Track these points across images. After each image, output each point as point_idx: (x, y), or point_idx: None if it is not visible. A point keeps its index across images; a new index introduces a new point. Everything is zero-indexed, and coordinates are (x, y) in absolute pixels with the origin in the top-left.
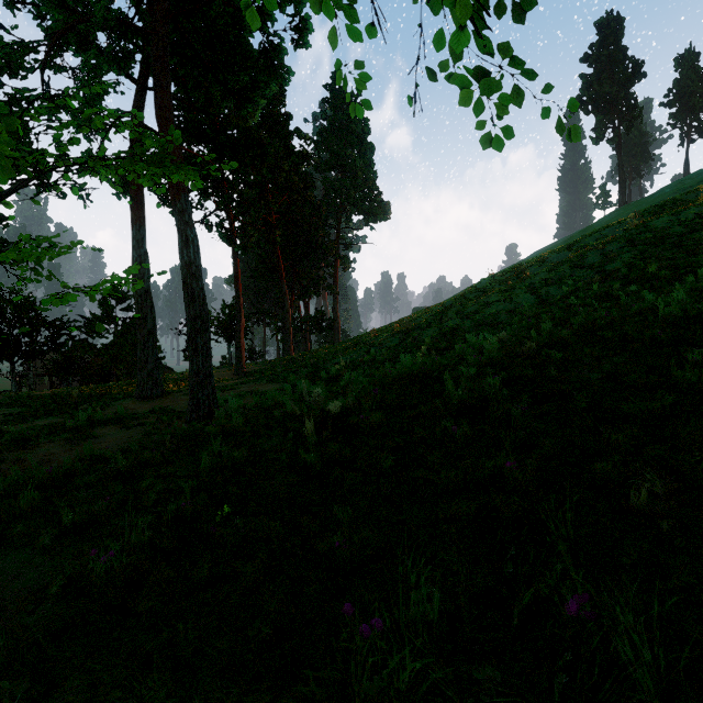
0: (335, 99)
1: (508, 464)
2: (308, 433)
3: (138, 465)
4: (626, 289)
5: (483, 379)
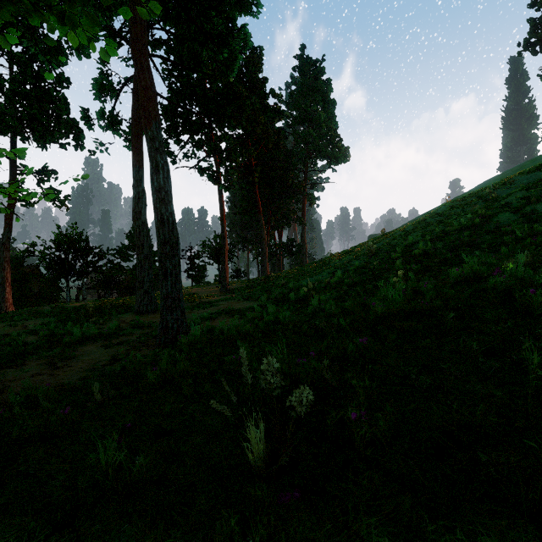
0: (303, 66)
1: None
2: (249, 445)
3: (38, 433)
4: None
5: None
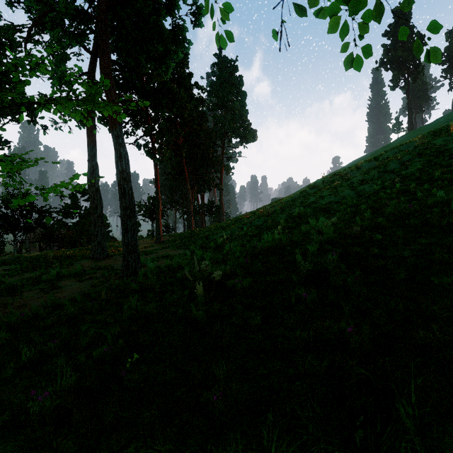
0: (221, 63)
1: (349, 329)
2: (198, 293)
3: (82, 312)
4: (420, 187)
5: (324, 254)
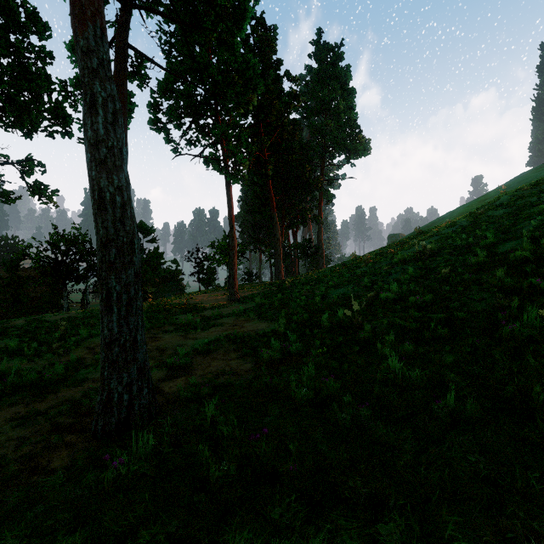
0: (320, 52)
1: None
2: None
3: None
4: None
5: None
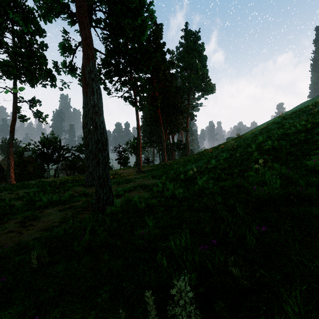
0: (187, 35)
1: None
2: None
3: None
4: None
5: None
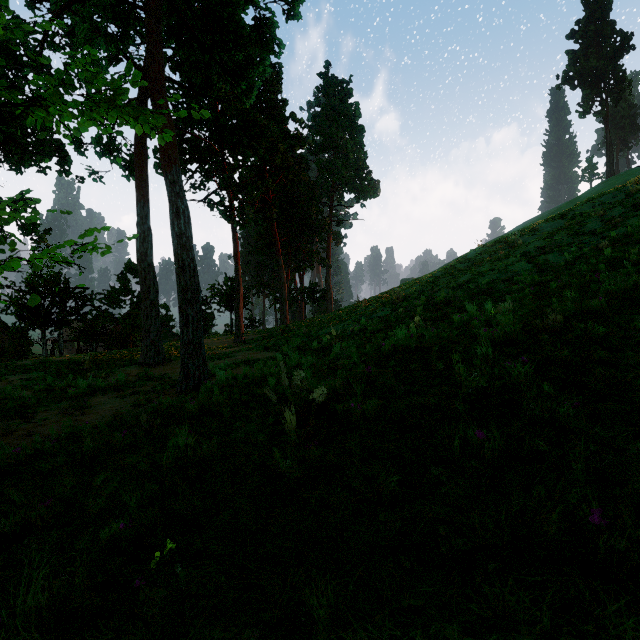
0: (328, 86)
1: (593, 518)
2: (286, 425)
3: (105, 449)
4: None
5: (504, 360)
